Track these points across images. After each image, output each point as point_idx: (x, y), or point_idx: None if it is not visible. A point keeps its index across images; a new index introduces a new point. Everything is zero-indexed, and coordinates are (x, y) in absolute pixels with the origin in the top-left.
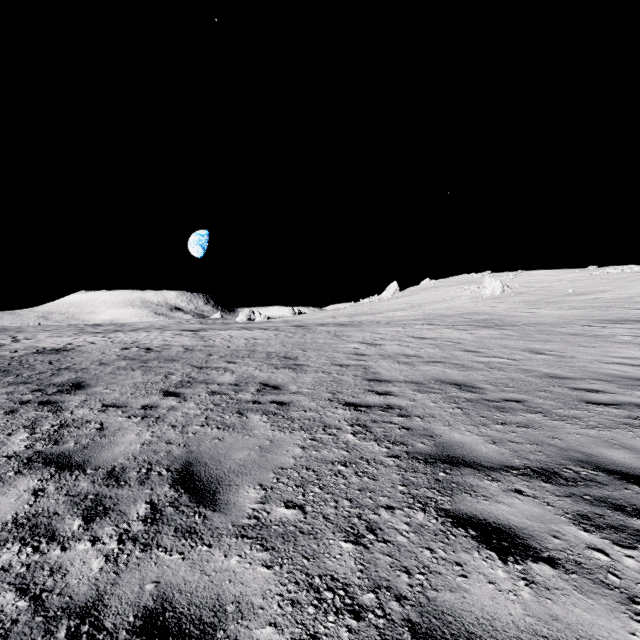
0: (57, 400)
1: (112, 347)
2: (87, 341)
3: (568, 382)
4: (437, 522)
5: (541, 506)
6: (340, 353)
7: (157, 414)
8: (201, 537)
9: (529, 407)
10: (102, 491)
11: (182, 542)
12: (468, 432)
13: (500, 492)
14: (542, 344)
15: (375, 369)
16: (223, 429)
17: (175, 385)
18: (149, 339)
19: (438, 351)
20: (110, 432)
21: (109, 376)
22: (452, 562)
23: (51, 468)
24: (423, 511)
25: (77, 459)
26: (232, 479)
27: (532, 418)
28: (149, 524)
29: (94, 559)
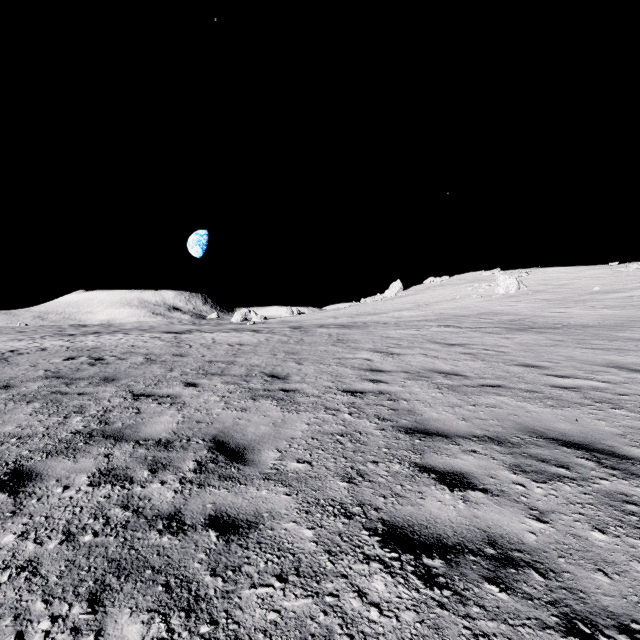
0: None
1: (57, 356)
2: (40, 347)
3: None
4: None
5: None
6: (348, 368)
7: None
8: None
9: None
10: None
11: None
12: None
13: None
14: (621, 355)
15: (408, 402)
16: None
17: (54, 446)
18: (115, 344)
19: (484, 365)
20: None
21: None
22: None
23: None
24: None
25: None
26: None
27: None
28: None
29: None
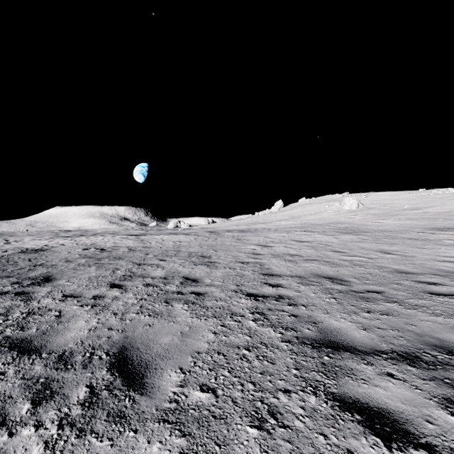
0: (29, 291)
1: (76, 248)
2: (59, 243)
3: (413, 276)
4: (327, 406)
5: (411, 389)
6: (242, 253)
7: (103, 303)
8: (129, 422)
9: (387, 297)
10: (52, 374)
11: (112, 427)
12: (343, 319)
13: (375, 375)
14: (389, 246)
15: (268, 265)
16: (153, 316)
17: (119, 278)
18: (104, 242)
19: (314, 251)
20: (65, 319)
21: (71, 271)
22: (344, 449)
23: (14, 352)
24: (314, 395)
25: (36, 344)
26: (158, 363)
27: (391, 307)
28: (86, 408)
29: (35, 446)
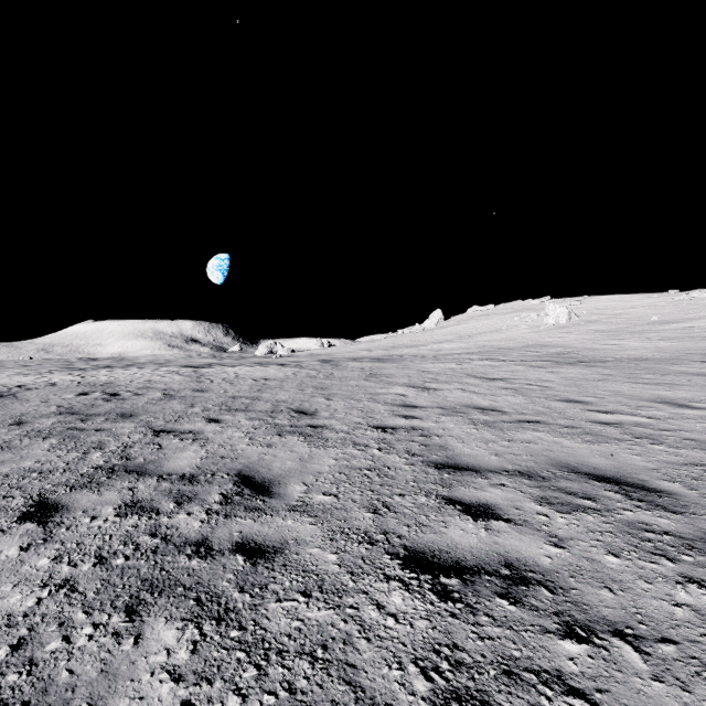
0: None
1: (69, 391)
2: (49, 381)
3: None
4: None
5: None
6: (380, 403)
7: None
8: None
9: None
10: None
11: None
12: None
13: None
14: (671, 390)
15: (441, 437)
16: None
17: (76, 480)
18: (130, 379)
19: (524, 401)
20: None
21: None
22: None
23: None
24: None
25: None
26: None
27: None
28: None
29: None
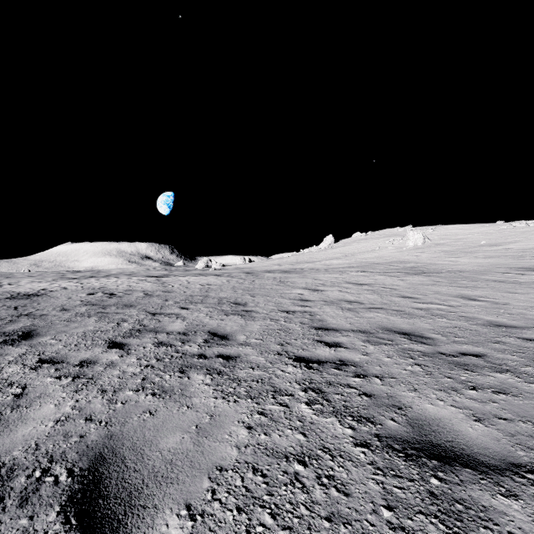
0: None
1: (80, 292)
2: (61, 286)
3: (516, 331)
4: None
5: None
6: (286, 299)
7: (91, 373)
8: None
9: (493, 364)
10: None
11: None
12: (441, 401)
13: (532, 524)
14: (472, 290)
15: (321, 316)
16: (158, 396)
17: (124, 334)
18: (116, 284)
19: (377, 297)
20: (27, 401)
21: (63, 323)
22: None
23: None
24: None
25: None
26: (150, 493)
27: (504, 379)
28: None
29: None
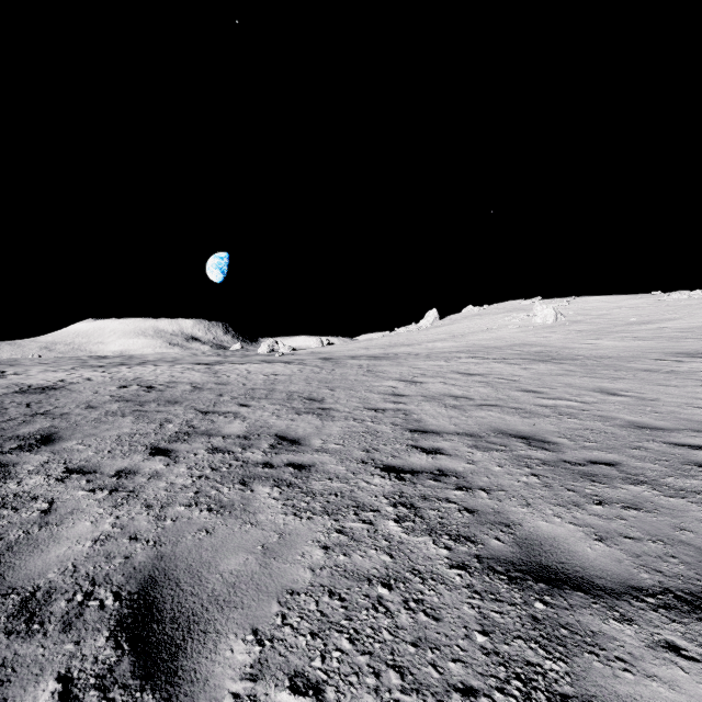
0: (9, 461)
1: (109, 385)
2: (83, 377)
3: (663, 434)
4: None
5: None
6: (374, 393)
7: (132, 485)
8: None
9: (627, 474)
10: None
11: None
12: (557, 518)
13: (644, 649)
14: (613, 382)
15: (418, 415)
16: (216, 512)
17: (169, 438)
18: (154, 375)
19: (491, 391)
20: (57, 517)
21: (91, 424)
22: None
23: None
24: (527, 701)
25: None
26: (211, 617)
27: (638, 493)
28: None
29: None
